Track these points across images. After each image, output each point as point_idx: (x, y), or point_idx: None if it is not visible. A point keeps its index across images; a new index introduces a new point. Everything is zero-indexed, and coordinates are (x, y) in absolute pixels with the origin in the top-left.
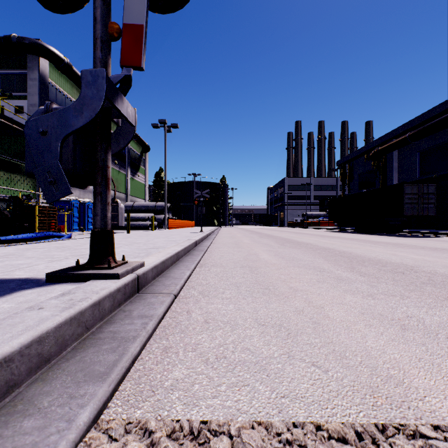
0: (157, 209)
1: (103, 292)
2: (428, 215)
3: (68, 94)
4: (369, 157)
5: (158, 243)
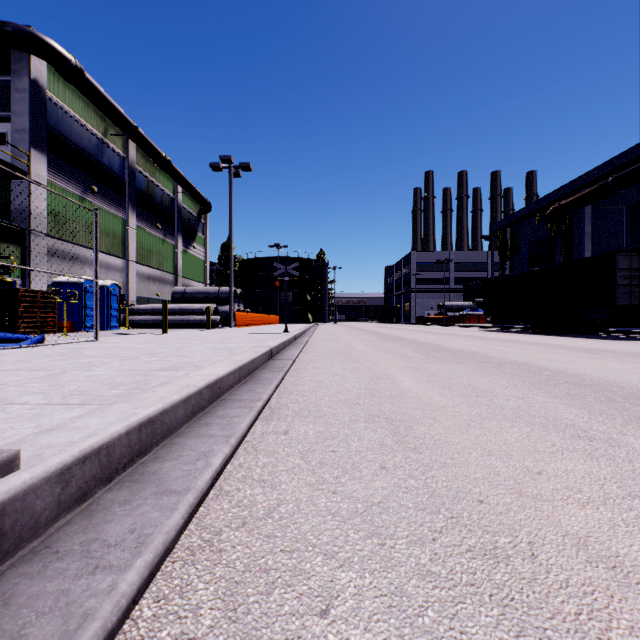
0: (222, 297)
1: None
2: None
3: (81, 117)
4: (546, 217)
5: (192, 355)
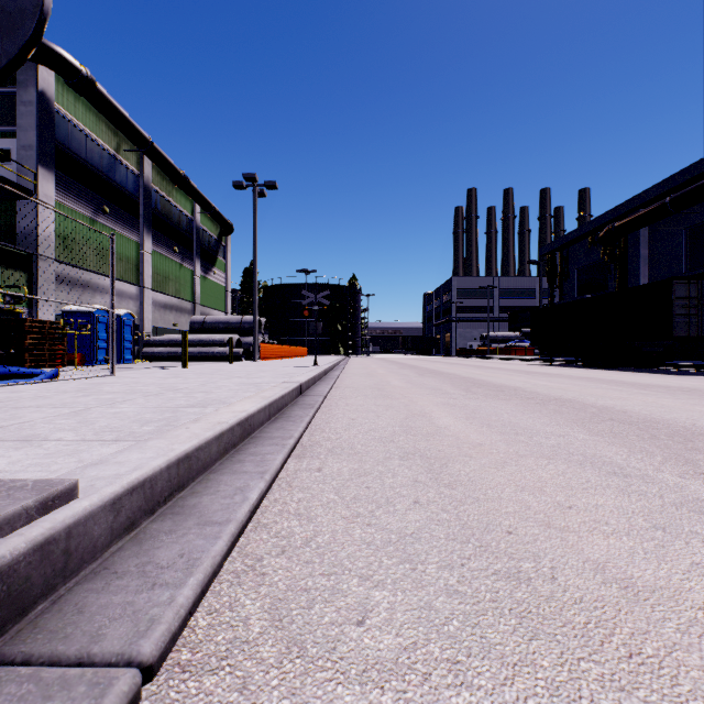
0: (245, 327)
1: None
2: None
3: (92, 131)
4: (598, 240)
5: (218, 391)
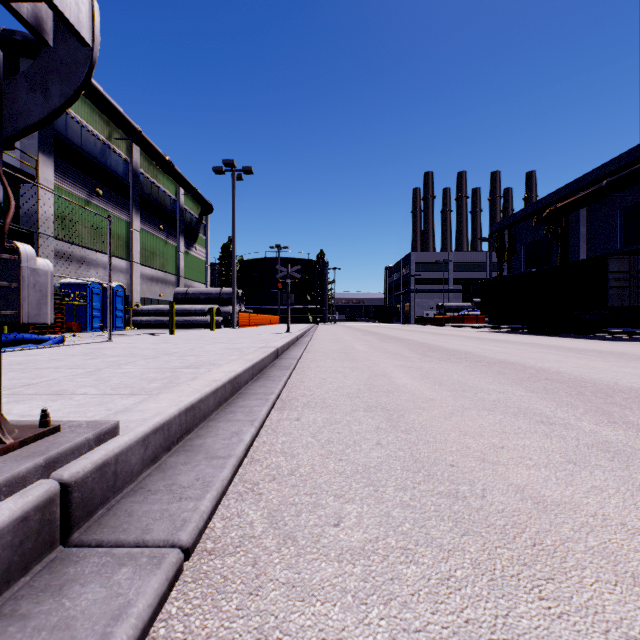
0: (223, 298)
1: None
2: None
3: (87, 122)
4: (542, 220)
5: (207, 355)
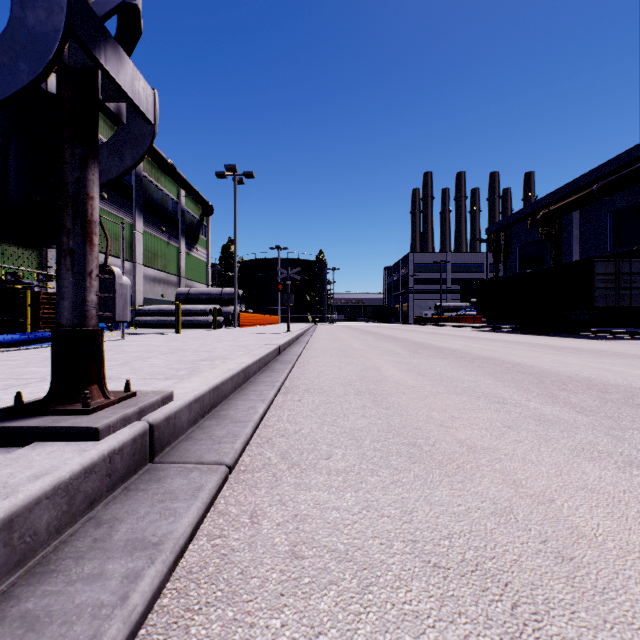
0: (224, 298)
1: (30, 488)
2: (631, 307)
3: None
4: (536, 222)
5: (217, 351)
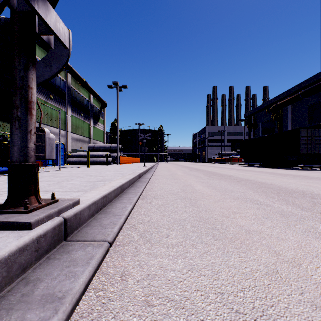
0: (112, 149)
1: None
2: (319, 153)
3: None
4: (270, 110)
5: (107, 176)
